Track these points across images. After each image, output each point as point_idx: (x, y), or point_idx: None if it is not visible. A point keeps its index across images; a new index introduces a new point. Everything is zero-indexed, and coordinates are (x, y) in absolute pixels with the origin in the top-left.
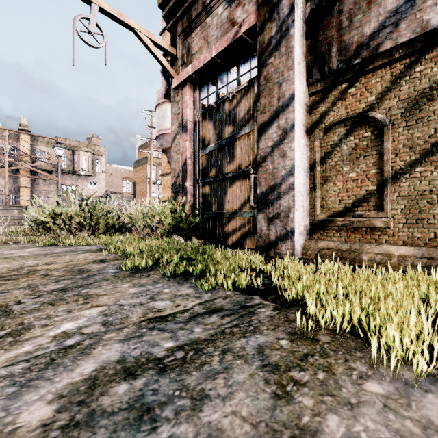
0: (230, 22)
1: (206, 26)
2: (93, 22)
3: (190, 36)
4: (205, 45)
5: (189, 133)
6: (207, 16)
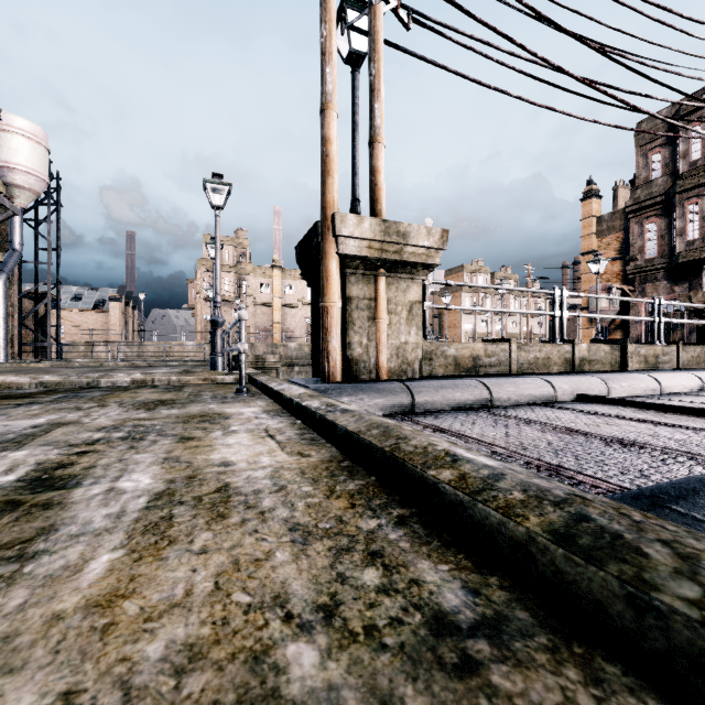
0: (671, 290)
1: (656, 285)
2: (614, 293)
3: (644, 285)
4: (655, 292)
5: (643, 323)
6: (656, 282)
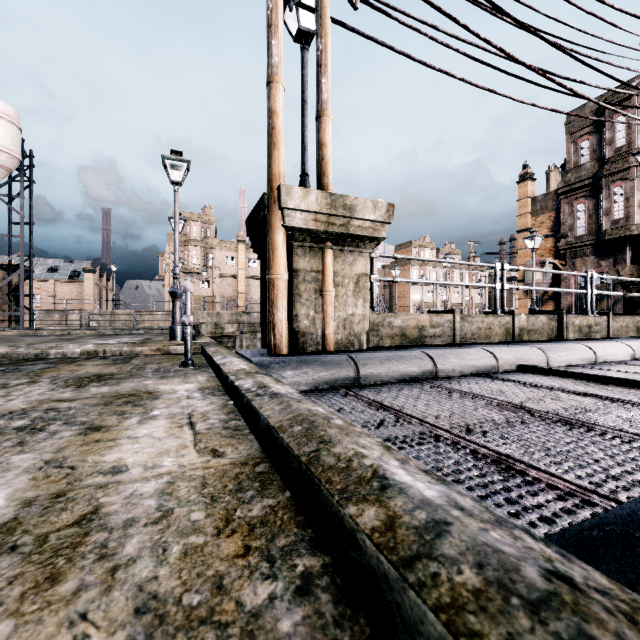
0: (598, 264)
1: (584, 260)
2: (547, 267)
3: (574, 259)
4: (584, 266)
5: (573, 294)
6: (585, 257)
